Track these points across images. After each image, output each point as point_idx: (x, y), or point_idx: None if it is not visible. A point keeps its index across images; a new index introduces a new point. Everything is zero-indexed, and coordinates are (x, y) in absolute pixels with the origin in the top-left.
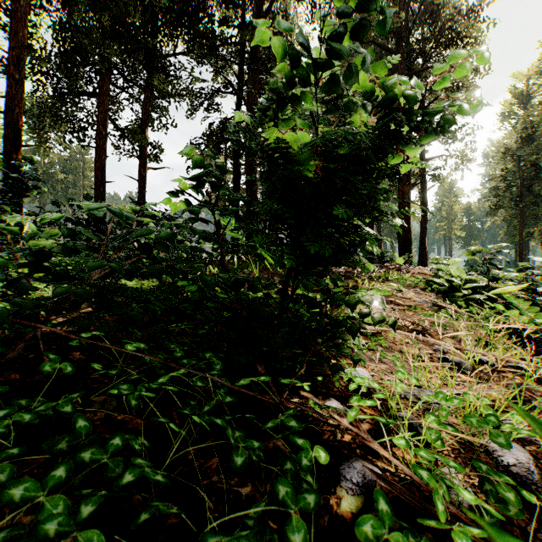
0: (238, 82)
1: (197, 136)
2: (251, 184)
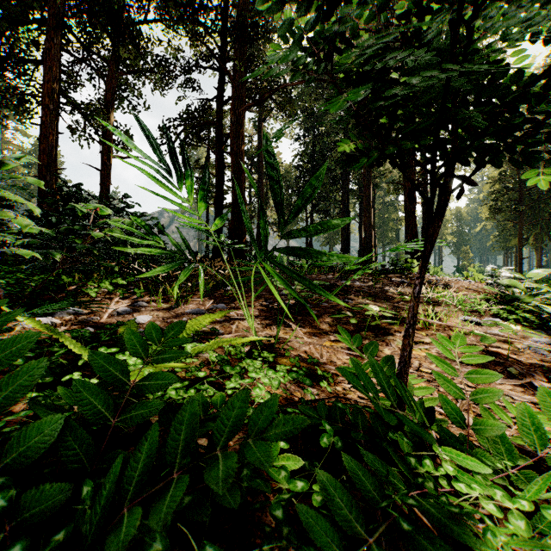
0: (222, 55)
1: (173, 119)
2: (237, 176)
